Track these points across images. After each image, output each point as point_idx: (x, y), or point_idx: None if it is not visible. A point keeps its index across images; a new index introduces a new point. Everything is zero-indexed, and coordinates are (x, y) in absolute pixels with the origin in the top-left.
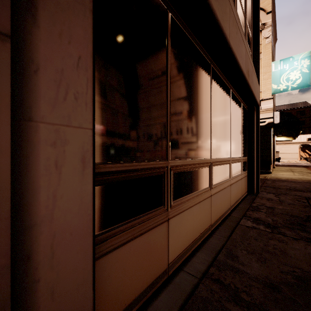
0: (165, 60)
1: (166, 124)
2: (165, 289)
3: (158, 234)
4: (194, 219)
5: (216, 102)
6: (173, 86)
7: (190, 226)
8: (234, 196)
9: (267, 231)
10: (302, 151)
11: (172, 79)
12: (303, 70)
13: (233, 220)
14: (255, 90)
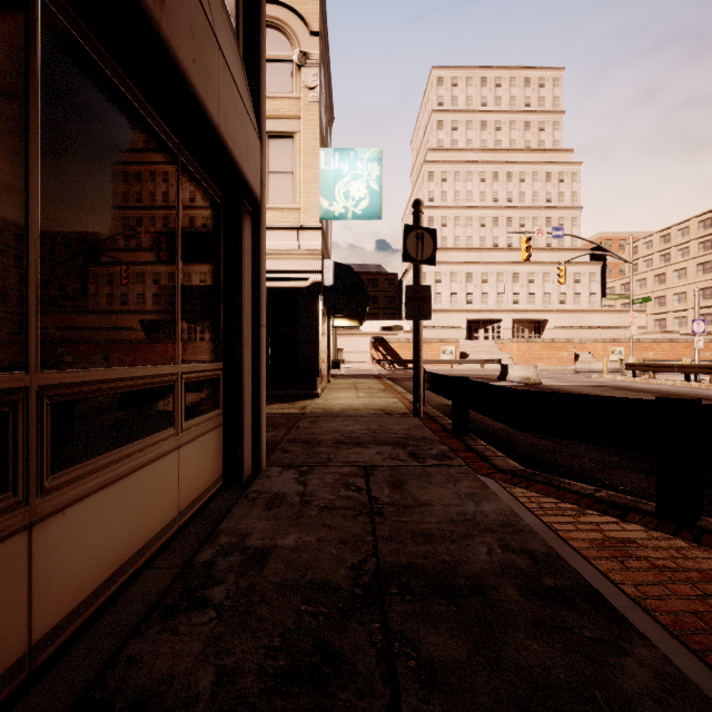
0: None
1: None
2: None
3: None
4: None
5: None
6: None
7: None
8: (101, 553)
9: None
10: (374, 348)
11: None
12: (372, 184)
13: None
14: (235, 131)
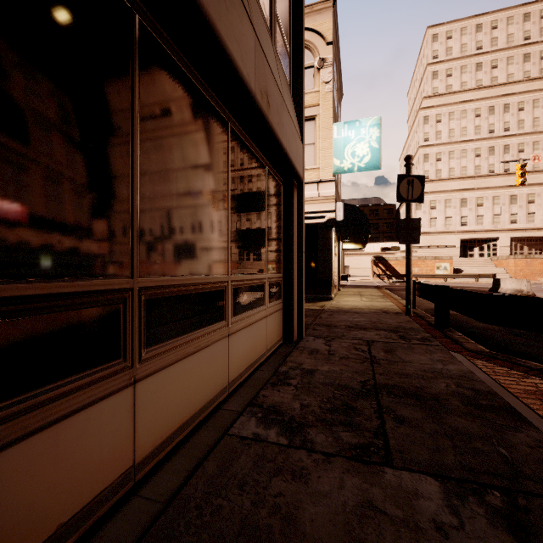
0: None
1: None
2: None
3: None
4: (3, 502)
5: (165, 129)
6: None
7: None
8: (244, 356)
9: (281, 443)
10: (374, 265)
11: None
12: (372, 144)
13: (219, 423)
14: (292, 146)
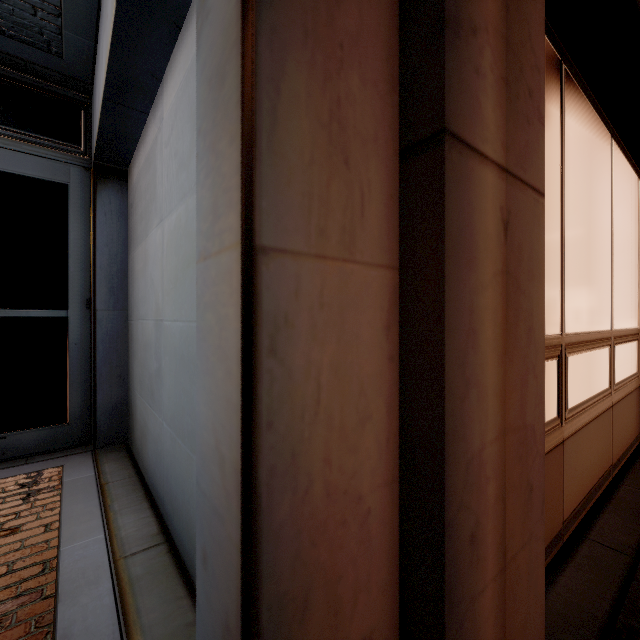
0: (560, 153)
1: (561, 268)
2: (569, 563)
3: (552, 465)
4: (591, 449)
5: (618, 213)
6: (567, 197)
7: (586, 460)
8: None
9: None
10: None
11: (566, 185)
12: None
13: None
14: None
